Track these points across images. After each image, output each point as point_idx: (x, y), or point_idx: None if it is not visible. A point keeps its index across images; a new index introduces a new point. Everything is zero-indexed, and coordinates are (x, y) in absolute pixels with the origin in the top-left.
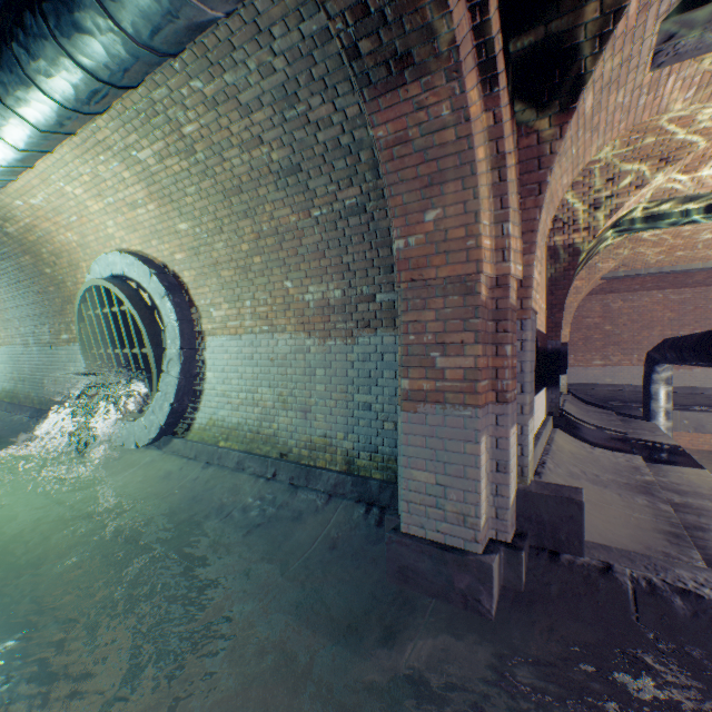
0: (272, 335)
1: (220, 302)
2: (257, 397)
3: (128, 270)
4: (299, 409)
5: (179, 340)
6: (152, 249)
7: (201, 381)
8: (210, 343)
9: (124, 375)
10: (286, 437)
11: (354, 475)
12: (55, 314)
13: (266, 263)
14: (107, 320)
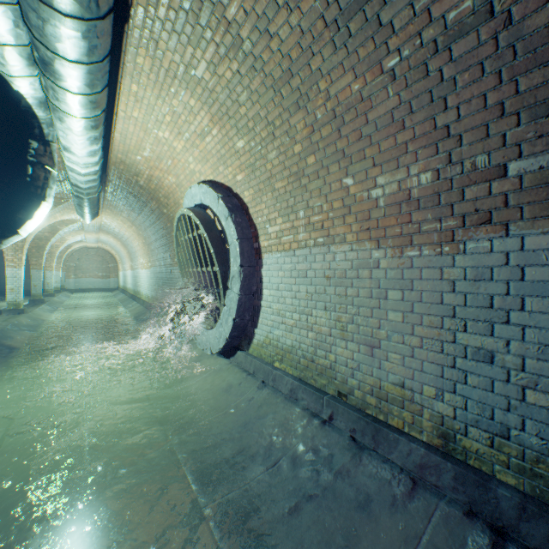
0: (327, 248)
1: (274, 216)
2: (311, 320)
3: (203, 199)
4: (362, 342)
5: (239, 258)
6: (220, 176)
7: (259, 297)
8: (266, 260)
9: (204, 290)
10: (345, 374)
11: (456, 462)
12: (171, 243)
13: (320, 161)
14: (191, 244)
